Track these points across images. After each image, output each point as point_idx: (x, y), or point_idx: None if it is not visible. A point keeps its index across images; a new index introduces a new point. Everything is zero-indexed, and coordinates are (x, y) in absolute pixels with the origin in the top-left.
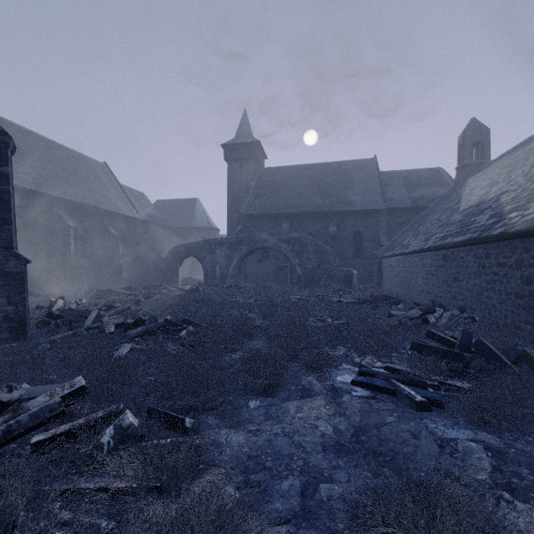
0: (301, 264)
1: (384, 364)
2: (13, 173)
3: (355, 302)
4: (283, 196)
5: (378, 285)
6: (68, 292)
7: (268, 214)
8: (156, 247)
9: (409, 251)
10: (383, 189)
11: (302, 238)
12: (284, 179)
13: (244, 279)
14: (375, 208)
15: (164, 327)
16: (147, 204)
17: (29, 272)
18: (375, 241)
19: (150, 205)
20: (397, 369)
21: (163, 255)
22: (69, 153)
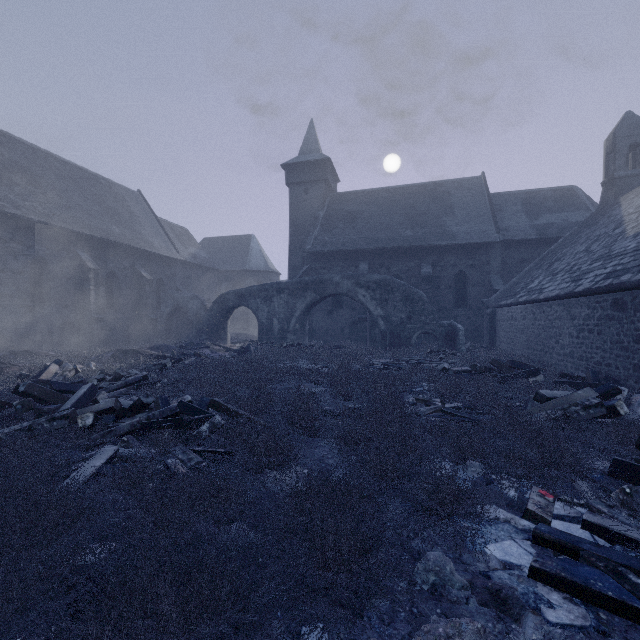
0: (385, 315)
1: (571, 508)
2: (18, 201)
3: (467, 370)
4: (360, 228)
5: (490, 345)
6: (82, 352)
7: (341, 250)
8: (201, 295)
9: (545, 297)
10: (495, 216)
11: (386, 281)
12: (362, 207)
13: (310, 336)
14: (484, 240)
15: (178, 415)
16: (190, 242)
17: (38, 326)
18: (484, 285)
19: (195, 243)
20: (616, 532)
21: (208, 305)
22: (94, 179)
